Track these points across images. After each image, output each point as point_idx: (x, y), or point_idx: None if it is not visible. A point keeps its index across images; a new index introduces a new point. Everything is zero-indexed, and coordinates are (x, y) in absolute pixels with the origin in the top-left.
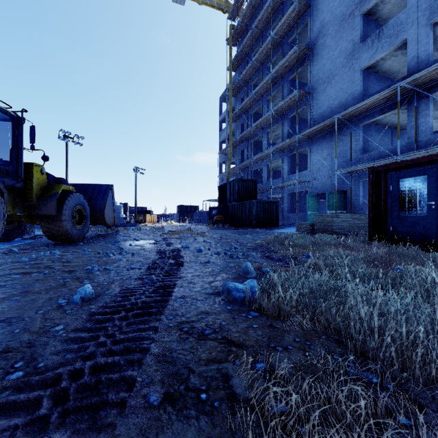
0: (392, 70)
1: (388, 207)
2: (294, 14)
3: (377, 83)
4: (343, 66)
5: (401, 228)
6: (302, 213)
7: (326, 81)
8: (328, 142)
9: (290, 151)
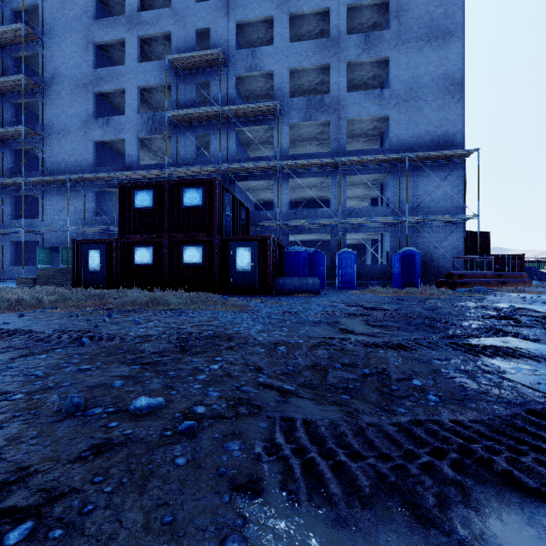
0: (123, 151)
1: (83, 266)
2: (20, 33)
3: (111, 156)
4: (78, 129)
5: (89, 279)
6: (32, 266)
7: (62, 133)
8: (64, 196)
9: (15, 191)
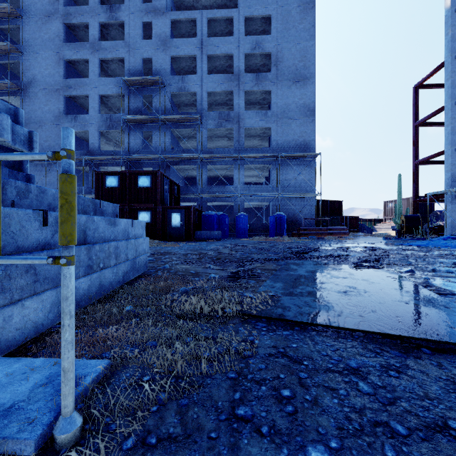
0: (85, 138)
1: None
2: (5, 48)
3: (76, 141)
4: (52, 122)
5: None
6: None
7: (38, 124)
8: (40, 171)
9: None
